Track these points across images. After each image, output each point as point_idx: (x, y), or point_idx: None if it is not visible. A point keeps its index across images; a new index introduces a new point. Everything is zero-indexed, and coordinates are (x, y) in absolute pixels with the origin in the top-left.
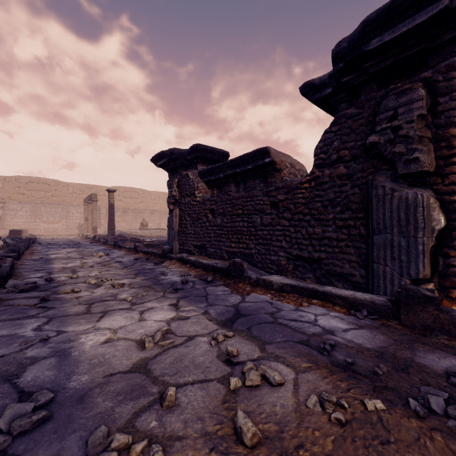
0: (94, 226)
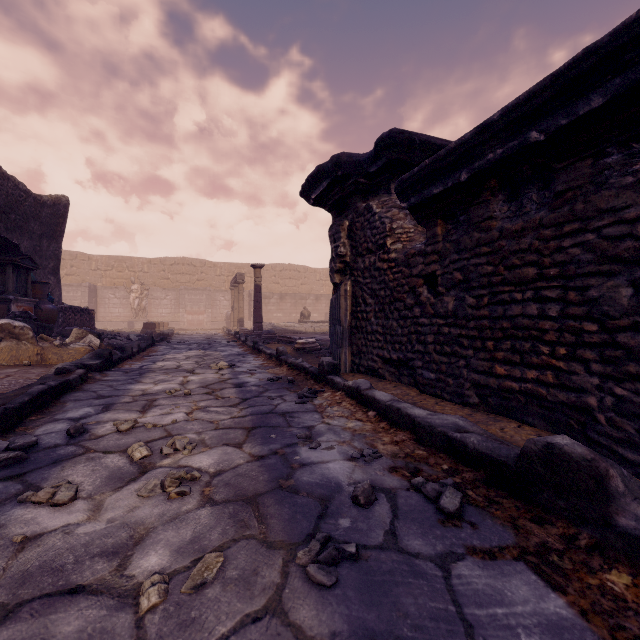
0: (240, 318)
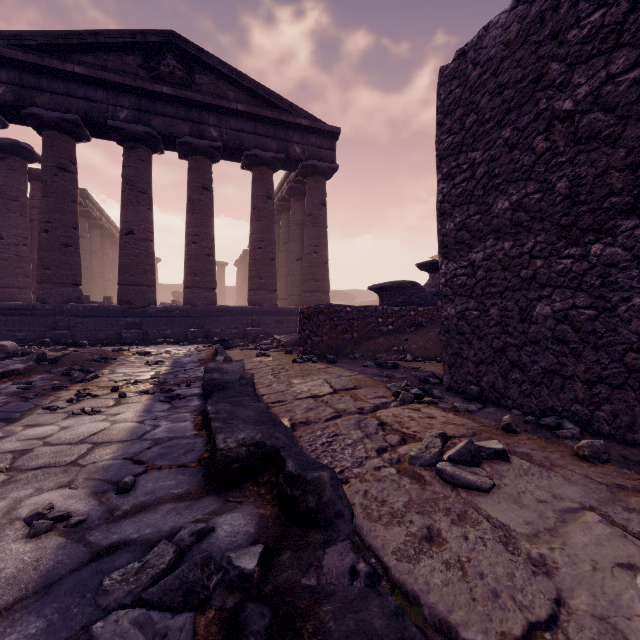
0: None
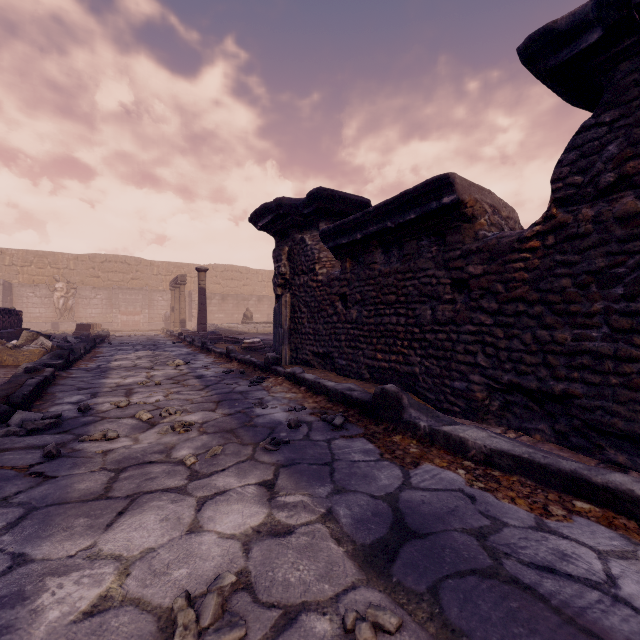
0: (182, 319)
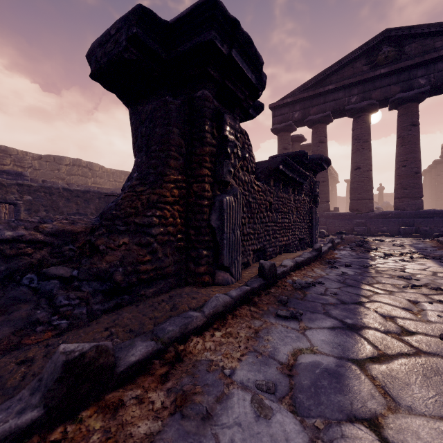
0: None
